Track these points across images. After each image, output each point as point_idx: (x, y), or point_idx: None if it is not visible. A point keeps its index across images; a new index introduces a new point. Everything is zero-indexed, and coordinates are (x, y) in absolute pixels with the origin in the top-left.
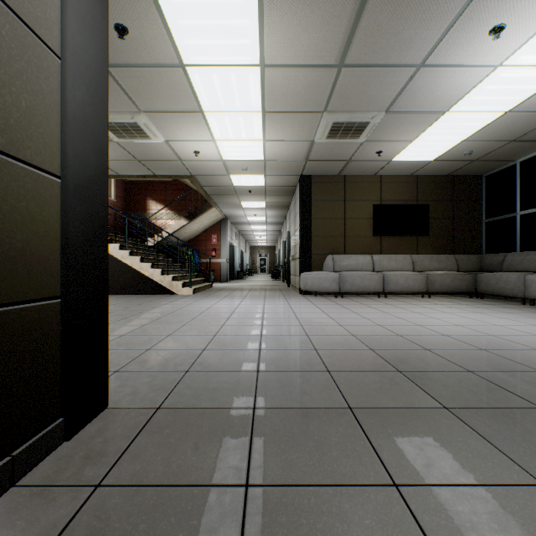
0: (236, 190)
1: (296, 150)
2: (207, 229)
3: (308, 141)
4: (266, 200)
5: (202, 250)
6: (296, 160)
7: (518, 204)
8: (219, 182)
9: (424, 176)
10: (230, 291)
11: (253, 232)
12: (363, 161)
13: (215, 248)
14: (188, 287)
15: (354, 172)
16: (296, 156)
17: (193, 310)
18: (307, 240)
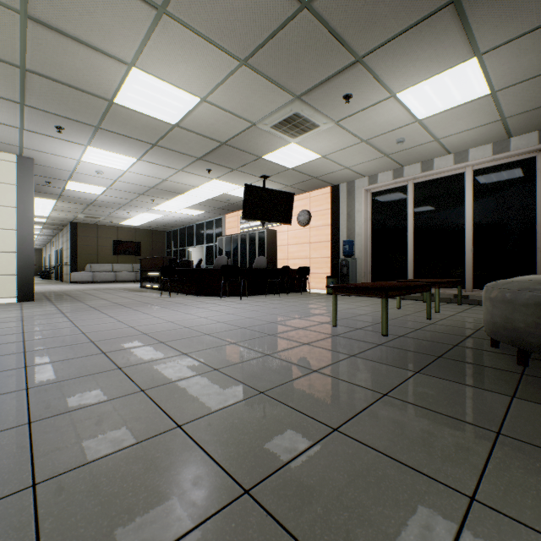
0: None
1: (68, 217)
2: None
3: (75, 216)
4: (44, 226)
5: None
6: (68, 218)
7: (173, 246)
8: None
9: (140, 229)
10: None
11: None
12: (106, 222)
13: None
14: None
15: (103, 224)
16: (68, 218)
17: None
18: (76, 256)
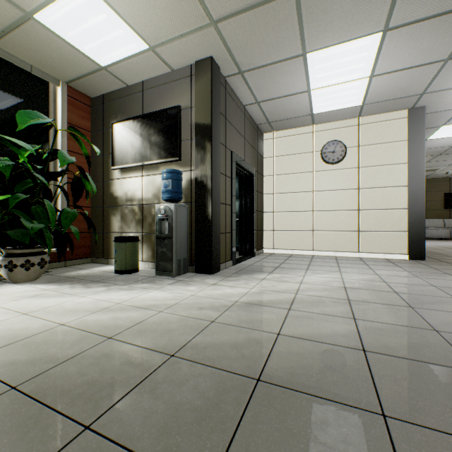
0: None
1: None
2: None
3: None
4: None
5: None
6: None
7: None
8: None
9: None
10: None
11: None
12: (437, 174)
13: None
14: None
15: (431, 177)
16: None
17: None
18: None
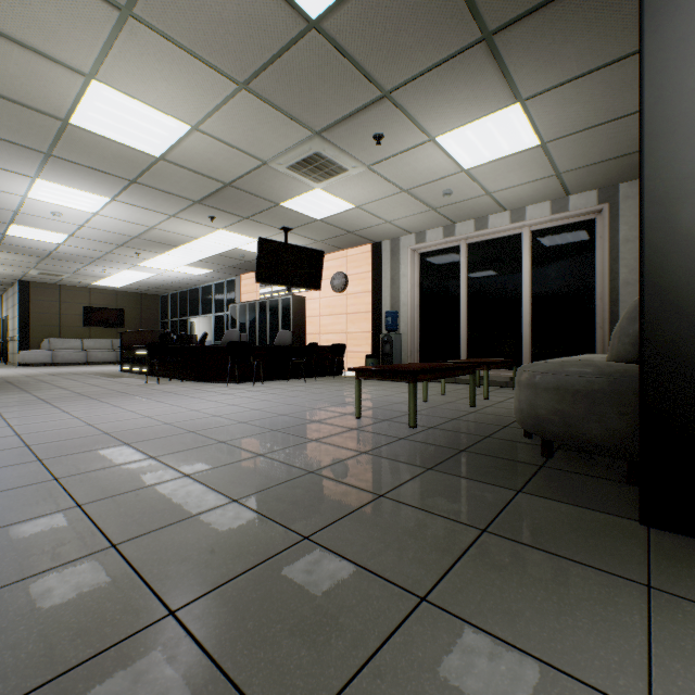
0: None
1: (15, 273)
2: None
3: (25, 272)
4: None
5: None
6: (15, 275)
7: (170, 315)
8: None
9: (123, 291)
10: None
11: None
12: (72, 282)
13: None
14: None
15: (69, 284)
16: (15, 274)
17: None
18: (27, 328)
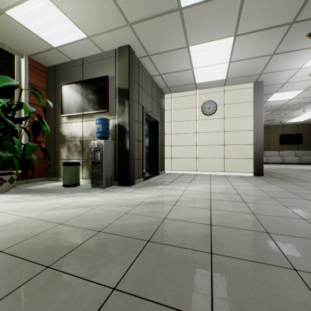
0: None
1: None
2: None
3: None
4: None
5: None
6: None
7: None
8: None
9: (300, 124)
10: None
11: None
12: (275, 123)
13: None
14: None
15: (272, 124)
16: None
17: None
18: None
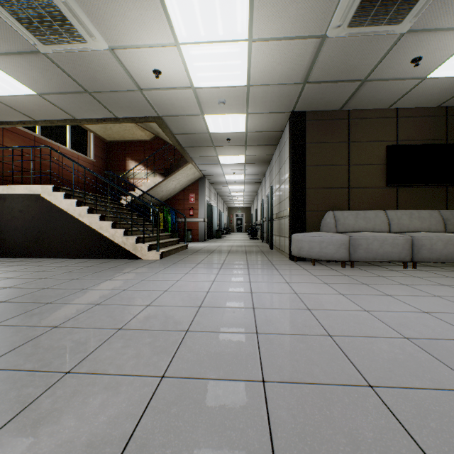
0: (213, 139)
1: (293, 60)
2: (185, 188)
3: (316, 37)
4: (246, 153)
5: (180, 210)
6: (290, 83)
7: None
8: (193, 127)
9: None
10: (206, 253)
11: (231, 193)
12: (384, 81)
13: (193, 207)
14: (156, 250)
15: (363, 105)
16: (291, 74)
17: (137, 297)
18: (300, 193)
